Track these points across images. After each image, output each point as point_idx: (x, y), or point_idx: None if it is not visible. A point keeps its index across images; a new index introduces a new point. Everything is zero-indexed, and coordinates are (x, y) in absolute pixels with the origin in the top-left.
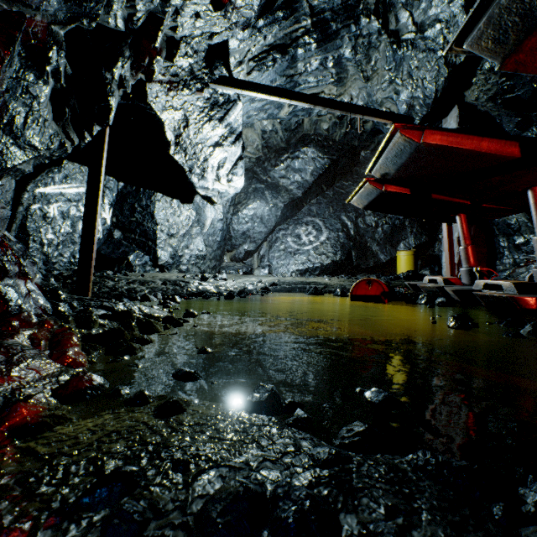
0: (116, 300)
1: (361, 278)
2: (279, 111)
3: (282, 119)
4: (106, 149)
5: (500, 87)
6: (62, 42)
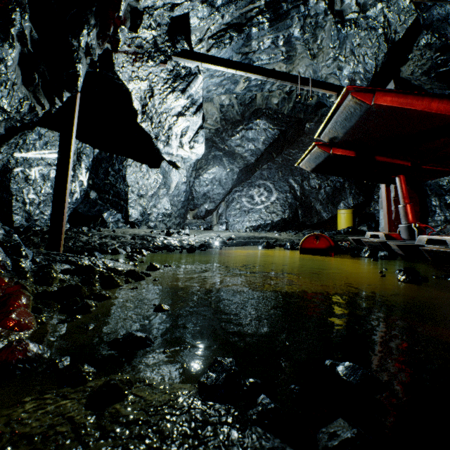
0: (87, 254)
1: (307, 233)
2: (235, 86)
3: (238, 94)
4: (76, 115)
5: (434, 62)
6: (25, 4)
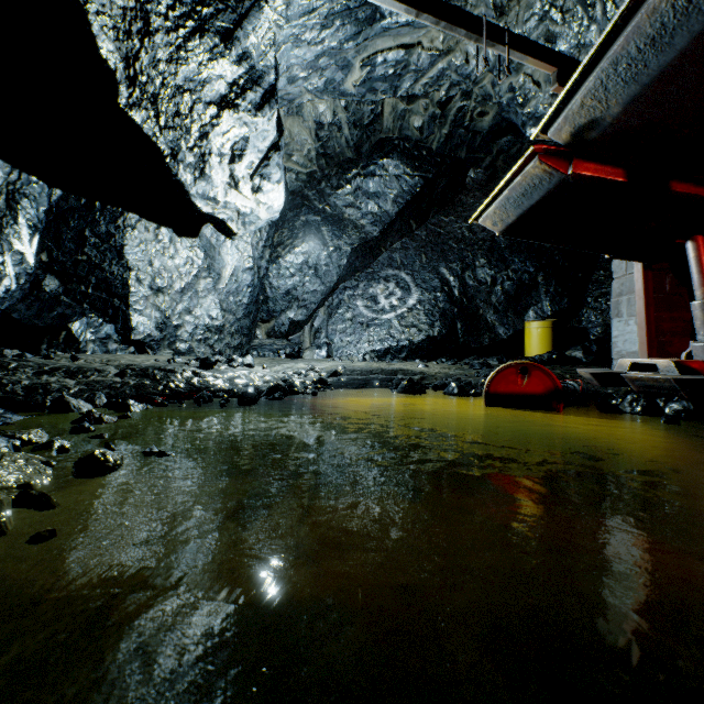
0: None
1: (477, 363)
2: (345, 75)
3: (349, 97)
4: None
5: None
6: None
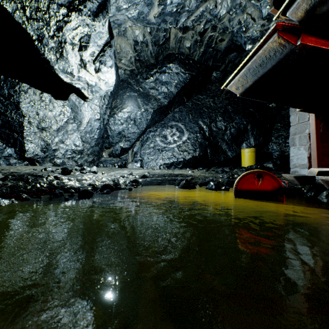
0: None
1: (220, 170)
2: (149, 10)
3: (152, 25)
4: None
5: None
6: None
